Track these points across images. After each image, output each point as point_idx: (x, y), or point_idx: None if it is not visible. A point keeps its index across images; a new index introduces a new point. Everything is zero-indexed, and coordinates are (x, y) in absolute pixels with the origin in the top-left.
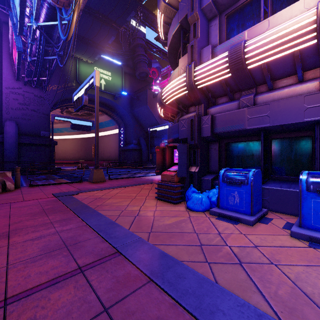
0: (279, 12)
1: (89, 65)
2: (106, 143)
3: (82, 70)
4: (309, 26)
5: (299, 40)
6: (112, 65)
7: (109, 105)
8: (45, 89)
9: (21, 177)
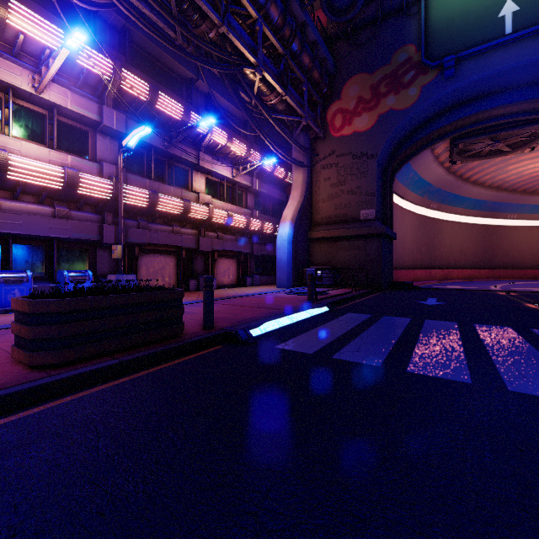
0: (31, 143)
1: None
2: None
3: None
4: (61, 178)
5: (54, 182)
6: None
7: None
8: None
9: None
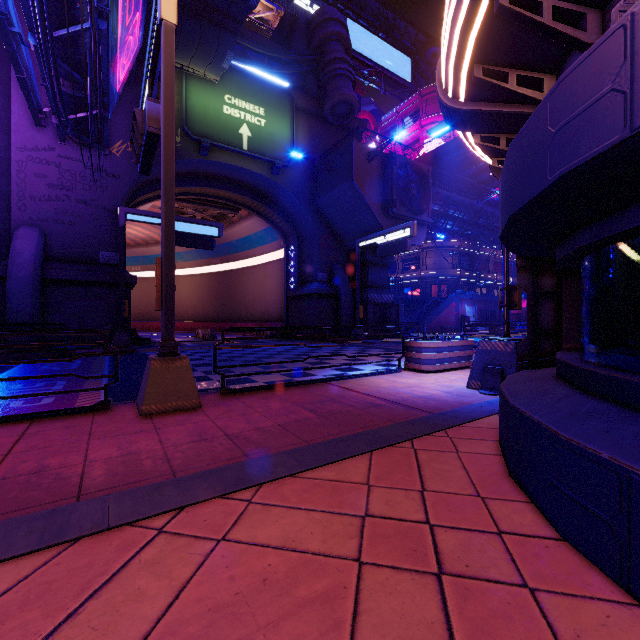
0: None
1: (213, 91)
2: (258, 282)
3: (196, 103)
4: None
5: None
6: (268, 90)
7: (261, 190)
8: (107, 149)
9: (18, 366)
